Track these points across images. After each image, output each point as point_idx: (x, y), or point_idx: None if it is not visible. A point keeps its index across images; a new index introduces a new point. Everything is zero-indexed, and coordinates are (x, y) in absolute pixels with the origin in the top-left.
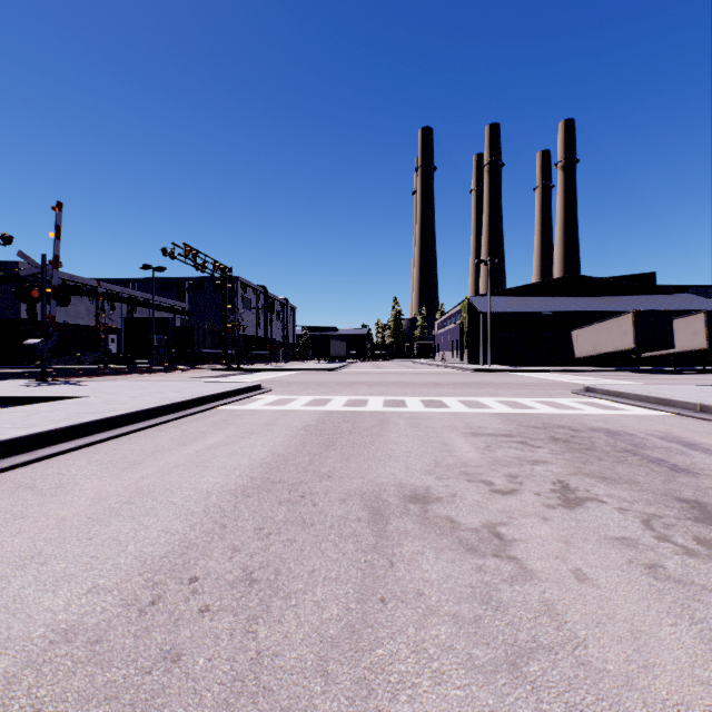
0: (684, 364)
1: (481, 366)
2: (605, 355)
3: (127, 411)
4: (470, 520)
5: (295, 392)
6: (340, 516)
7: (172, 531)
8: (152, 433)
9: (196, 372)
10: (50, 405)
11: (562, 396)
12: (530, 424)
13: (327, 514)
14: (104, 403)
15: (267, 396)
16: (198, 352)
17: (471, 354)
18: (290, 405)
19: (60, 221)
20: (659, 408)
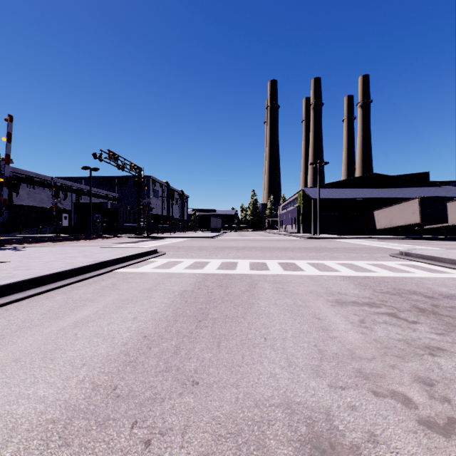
0: (448, 233)
1: (312, 235)
2: (398, 227)
3: (21, 278)
4: None
5: (182, 255)
6: None
7: None
8: (37, 301)
9: (118, 239)
10: None
11: (386, 259)
12: (382, 289)
13: None
14: (14, 268)
15: (159, 259)
16: (121, 225)
17: (305, 226)
18: (175, 268)
19: (11, 130)
20: None
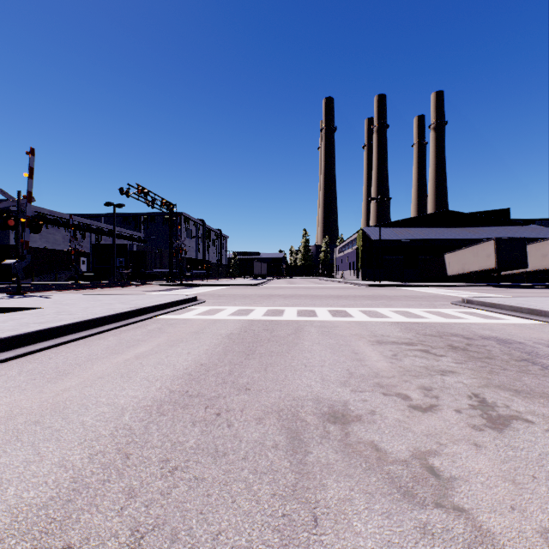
0: (533, 280)
1: (373, 282)
2: (472, 273)
3: (72, 321)
4: (396, 447)
5: (224, 303)
6: (256, 442)
7: (68, 464)
8: (92, 341)
9: (147, 286)
10: (9, 315)
11: (445, 307)
12: (426, 332)
13: (242, 439)
14: (56, 313)
15: (200, 307)
16: (150, 271)
17: (364, 272)
18: (219, 315)
19: (33, 164)
20: (532, 318)
